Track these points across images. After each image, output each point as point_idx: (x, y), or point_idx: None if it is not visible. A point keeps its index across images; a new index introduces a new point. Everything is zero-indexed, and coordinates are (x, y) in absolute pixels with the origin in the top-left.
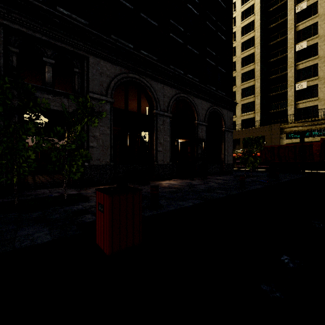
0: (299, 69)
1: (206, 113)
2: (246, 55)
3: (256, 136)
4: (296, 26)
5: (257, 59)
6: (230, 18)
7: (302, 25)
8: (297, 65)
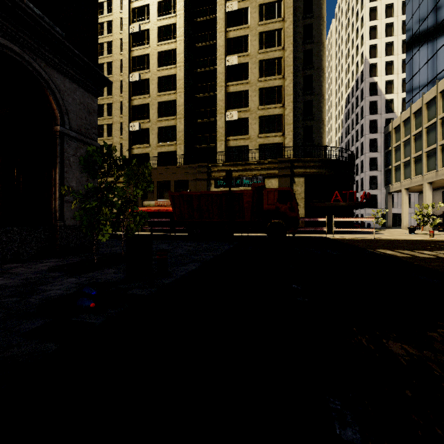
0: (230, 92)
1: None
2: (165, 49)
3: (176, 180)
4: (227, 31)
5: (180, 60)
6: None
7: (234, 33)
8: (228, 86)
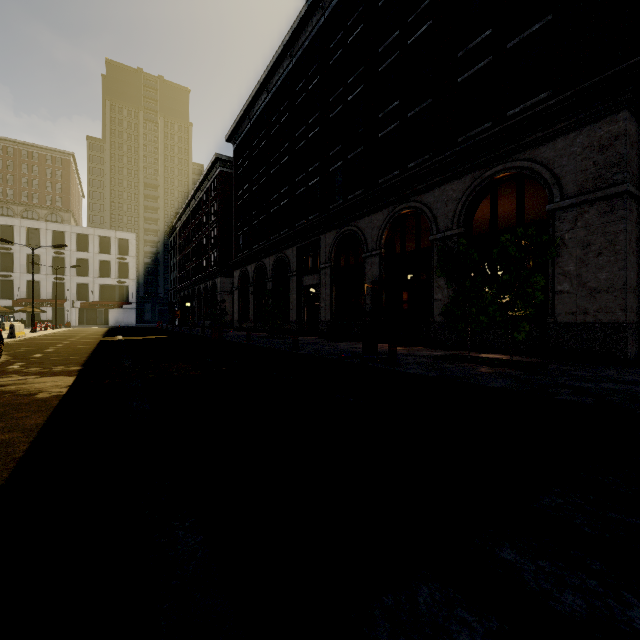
0: None
1: (458, 206)
2: None
3: None
4: None
5: None
6: None
7: None
8: None
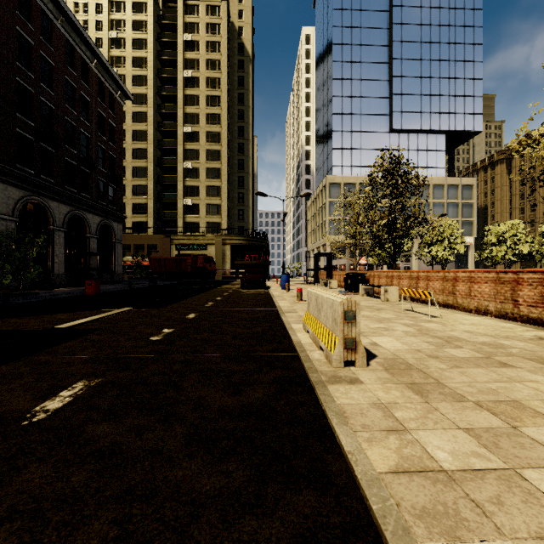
0: (187, 185)
1: (98, 227)
2: (138, 147)
3: (148, 244)
4: (185, 144)
5: (151, 158)
6: (121, 135)
7: (189, 146)
8: (185, 181)
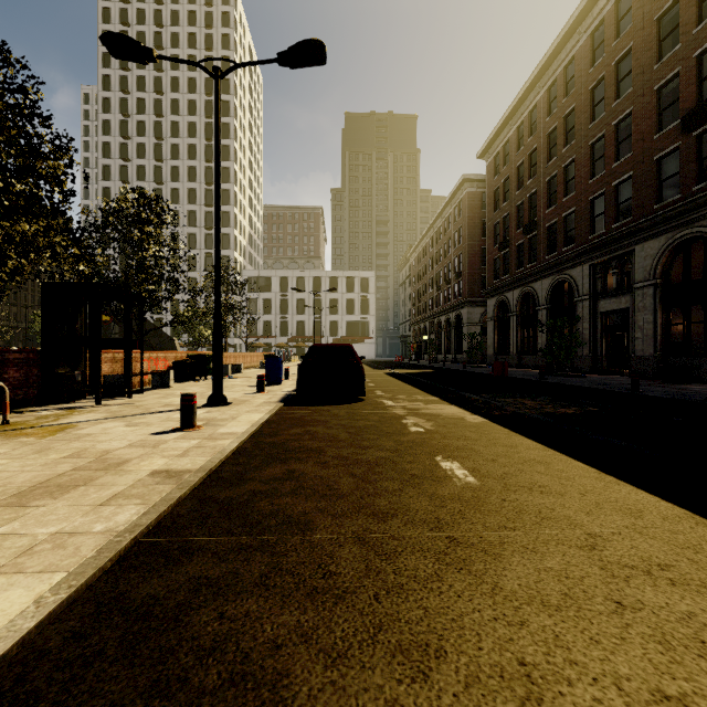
0: None
1: None
2: None
3: None
4: None
5: None
6: None
7: None
8: None
